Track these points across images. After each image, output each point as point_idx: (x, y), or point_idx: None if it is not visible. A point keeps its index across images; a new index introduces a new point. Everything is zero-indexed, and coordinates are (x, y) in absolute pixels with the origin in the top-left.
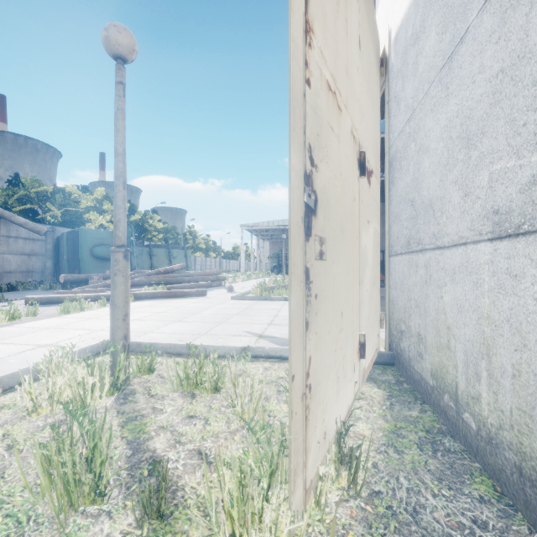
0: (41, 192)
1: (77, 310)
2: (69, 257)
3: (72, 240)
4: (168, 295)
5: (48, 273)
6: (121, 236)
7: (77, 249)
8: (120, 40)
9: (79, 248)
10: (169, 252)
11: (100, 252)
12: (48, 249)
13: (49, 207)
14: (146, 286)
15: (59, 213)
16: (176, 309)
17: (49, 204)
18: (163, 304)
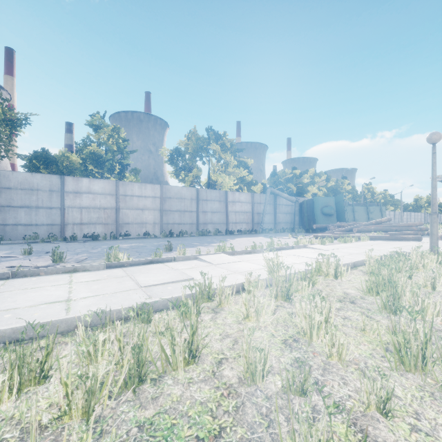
0: (285, 178)
1: (348, 241)
2: (307, 214)
3: (309, 204)
4: (390, 238)
5: (296, 224)
6: (435, 209)
7: (311, 209)
8: (436, 139)
9: (314, 209)
10: (367, 209)
11: (326, 211)
12: (296, 210)
13: (289, 186)
14: (372, 232)
15: (295, 189)
16: (409, 246)
17: (289, 184)
18: (393, 243)
